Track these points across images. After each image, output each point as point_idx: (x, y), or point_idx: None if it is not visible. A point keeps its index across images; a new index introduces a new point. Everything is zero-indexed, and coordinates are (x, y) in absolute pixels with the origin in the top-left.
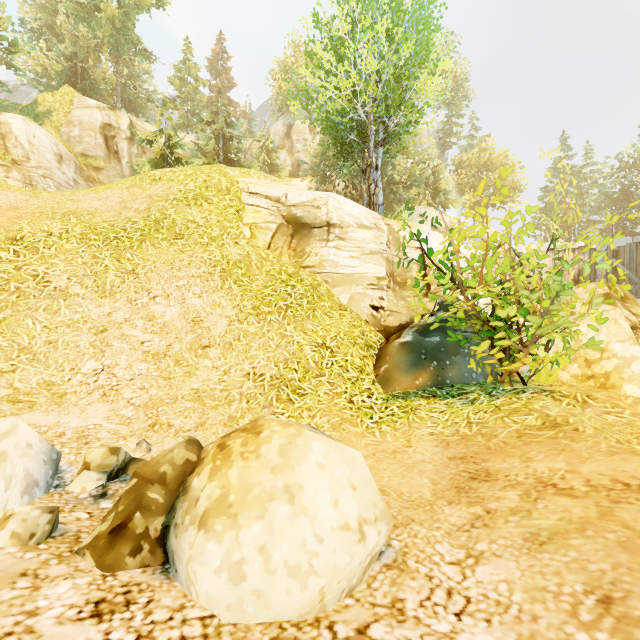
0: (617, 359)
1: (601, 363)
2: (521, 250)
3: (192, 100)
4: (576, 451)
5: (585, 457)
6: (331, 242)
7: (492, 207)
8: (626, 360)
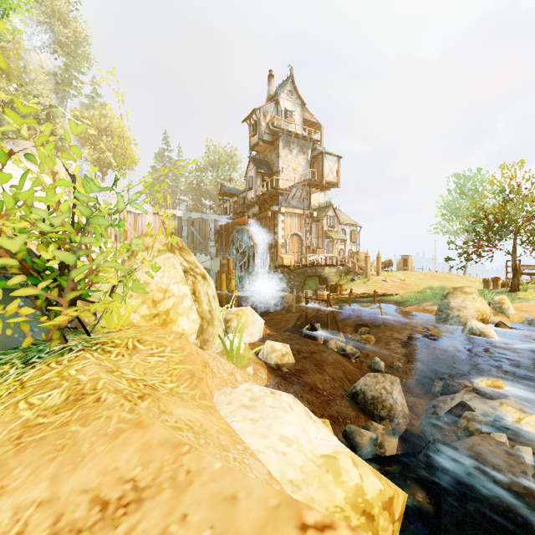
0: (175, 298)
1: (164, 302)
2: (133, 209)
3: None
4: (78, 444)
5: (83, 454)
6: None
7: (112, 169)
8: (180, 298)
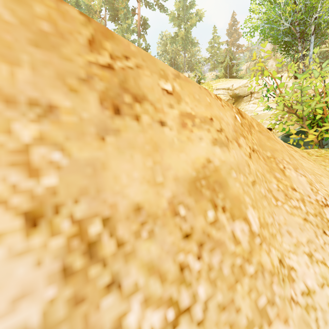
0: None
1: None
2: None
3: (216, 54)
4: None
5: None
6: (251, 101)
7: None
8: None
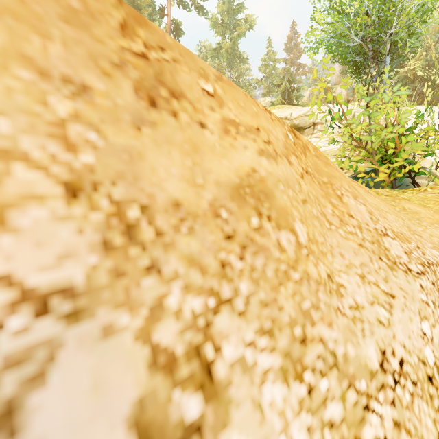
0: None
1: None
2: None
3: (271, 75)
4: None
5: None
6: (314, 134)
7: None
8: None
